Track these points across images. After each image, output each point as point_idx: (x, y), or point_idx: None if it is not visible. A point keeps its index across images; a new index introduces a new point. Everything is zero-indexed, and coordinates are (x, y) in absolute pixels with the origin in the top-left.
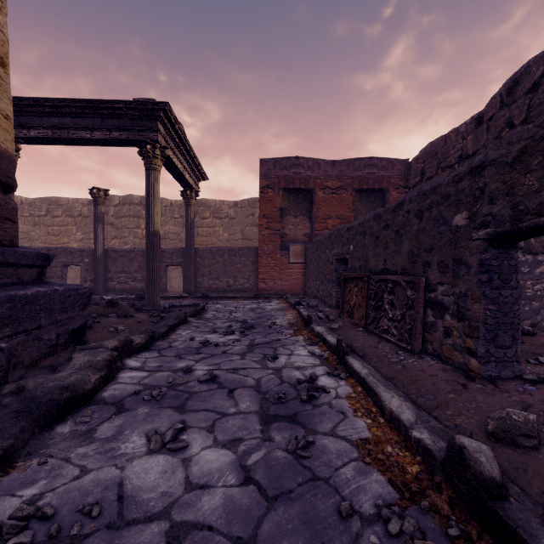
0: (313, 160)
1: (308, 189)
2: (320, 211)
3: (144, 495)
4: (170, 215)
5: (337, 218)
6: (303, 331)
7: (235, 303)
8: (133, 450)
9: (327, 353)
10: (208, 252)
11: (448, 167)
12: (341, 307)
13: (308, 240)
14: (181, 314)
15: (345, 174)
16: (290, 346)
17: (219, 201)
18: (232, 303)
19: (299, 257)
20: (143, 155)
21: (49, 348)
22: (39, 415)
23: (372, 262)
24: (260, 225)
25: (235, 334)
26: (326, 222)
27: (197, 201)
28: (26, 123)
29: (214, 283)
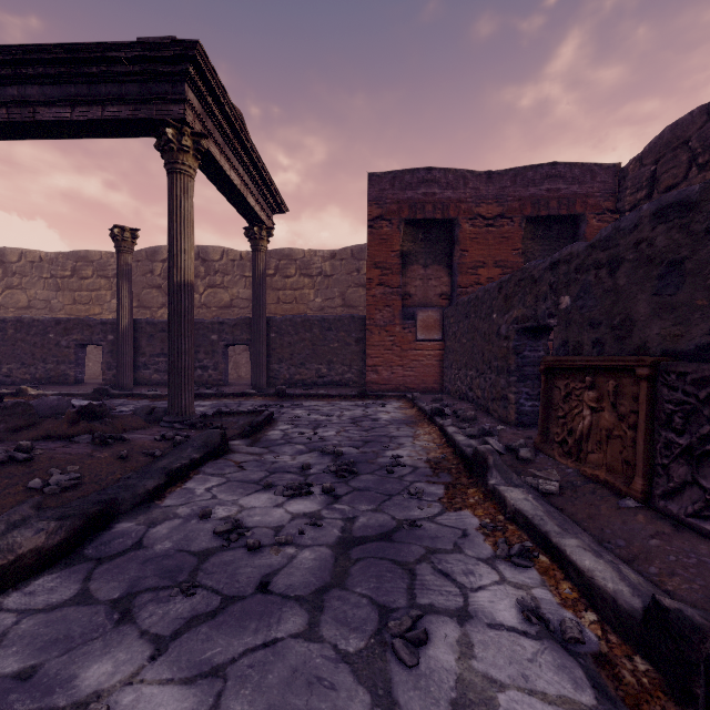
0: (455, 172)
1: (448, 221)
2: (468, 255)
3: None
4: (239, 273)
5: (496, 265)
6: (470, 493)
7: (326, 407)
8: None
9: (590, 621)
10: (289, 323)
11: None
12: (541, 429)
13: (445, 303)
14: (212, 438)
15: (509, 193)
16: (450, 559)
17: (309, 250)
18: (323, 405)
19: (432, 330)
20: (161, 148)
21: None
22: None
23: (653, 328)
24: (369, 280)
25: (311, 494)
26: (477, 273)
27: (277, 252)
28: None
29: (298, 372)
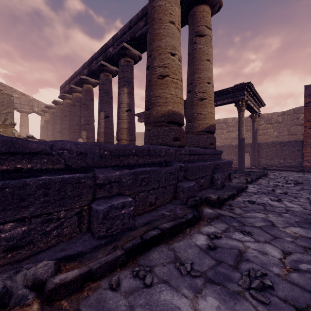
0: None
1: None
2: None
3: (275, 205)
4: None
5: None
6: None
7: (285, 173)
8: (266, 199)
9: None
10: (265, 144)
11: None
12: None
13: None
14: (259, 174)
15: None
16: None
17: (270, 113)
18: (283, 173)
19: None
20: (237, 106)
21: (225, 177)
22: (237, 189)
23: None
24: (304, 127)
25: (290, 184)
26: None
27: None
28: None
29: (269, 162)
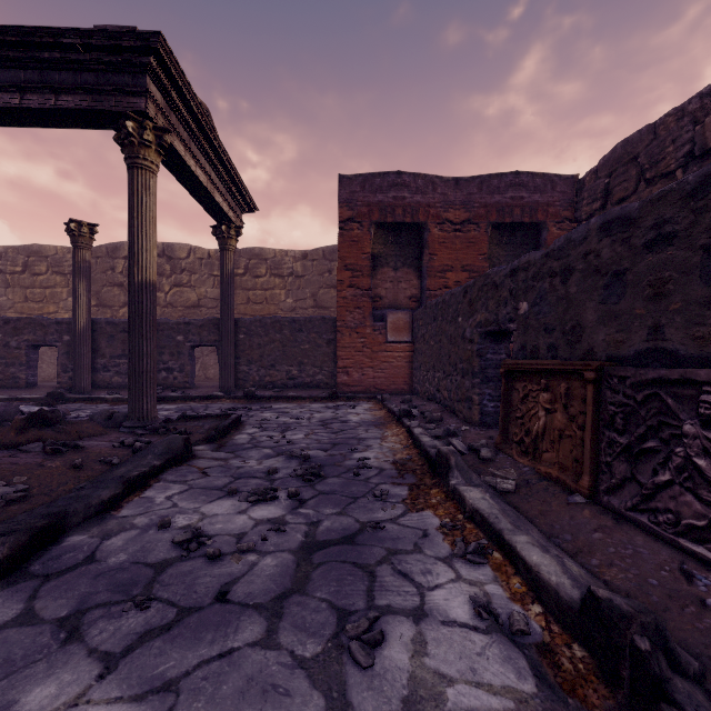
0: (424, 177)
1: (417, 225)
2: (436, 258)
3: None
4: (207, 272)
5: (463, 269)
6: (432, 494)
7: (296, 409)
8: None
9: (536, 613)
10: (258, 324)
11: (661, 176)
12: (501, 429)
13: (415, 305)
14: (175, 444)
15: (476, 200)
16: (410, 559)
17: (280, 250)
18: (292, 407)
19: (402, 332)
20: (120, 142)
21: None
22: None
23: (599, 334)
24: (340, 282)
25: (276, 499)
26: (446, 276)
27: (247, 251)
28: None
29: (268, 374)
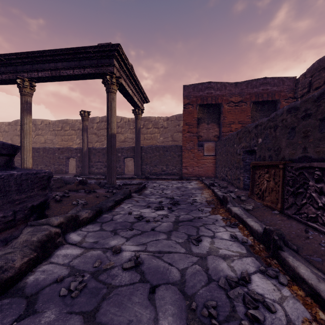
0: (221, 83)
1: (217, 104)
2: (226, 118)
3: None
4: (128, 127)
5: (239, 123)
6: (220, 210)
7: (166, 183)
8: None
9: (250, 238)
10: (150, 148)
11: None
12: (250, 189)
13: (217, 139)
14: (126, 191)
15: (245, 91)
16: (211, 226)
17: (157, 117)
18: (164, 182)
19: (211, 151)
20: (104, 83)
21: (5, 223)
22: None
23: (286, 151)
24: (183, 130)
25: (164, 209)
26: (231, 126)
27: (144, 118)
28: (37, 68)
29: (153, 169)
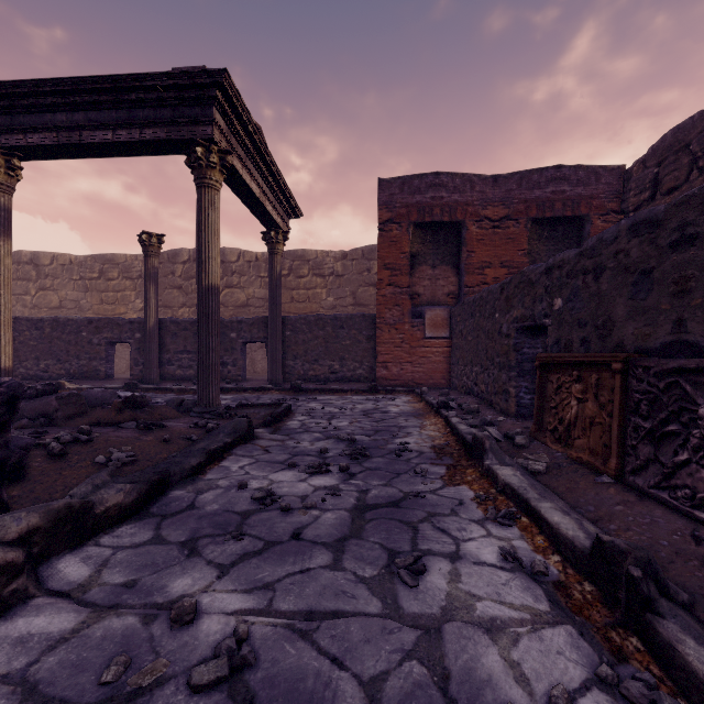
0: (462, 176)
1: (455, 223)
2: (474, 255)
3: None
4: (255, 273)
5: (502, 265)
6: (468, 473)
7: (339, 401)
8: None
9: (555, 561)
10: (303, 322)
11: None
12: (536, 419)
13: (453, 302)
14: (241, 426)
15: (515, 196)
16: (447, 520)
17: (321, 251)
18: (336, 399)
19: (440, 328)
20: (191, 165)
21: None
22: None
23: (628, 328)
24: (379, 280)
25: (329, 472)
26: (484, 273)
27: (291, 253)
28: (22, 125)
29: (311, 368)
